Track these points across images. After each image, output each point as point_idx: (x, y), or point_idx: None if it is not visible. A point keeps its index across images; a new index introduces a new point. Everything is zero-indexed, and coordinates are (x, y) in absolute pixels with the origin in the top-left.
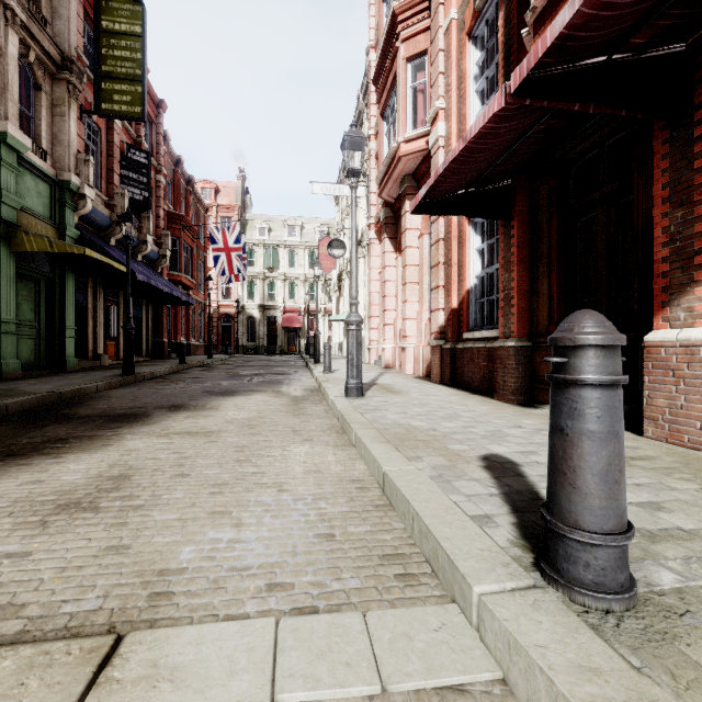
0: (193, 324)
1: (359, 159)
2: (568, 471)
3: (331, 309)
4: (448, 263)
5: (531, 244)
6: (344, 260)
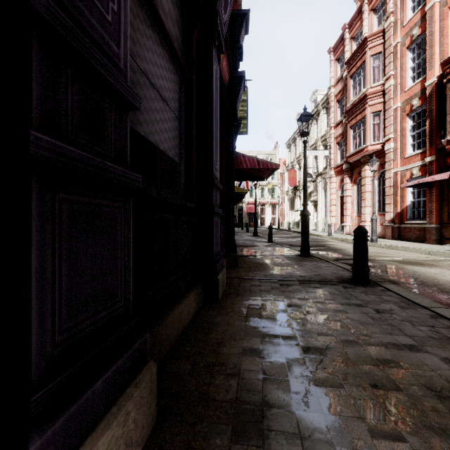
0: None
1: (314, 131)
2: None
3: (273, 202)
4: (395, 195)
5: (440, 195)
6: (301, 180)
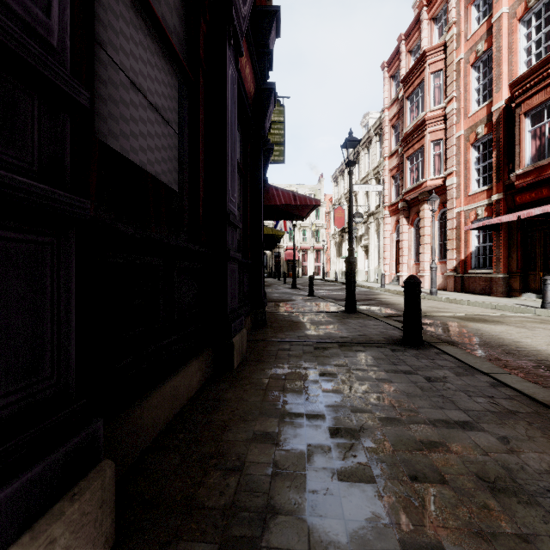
0: None
1: (365, 162)
2: (546, 295)
3: (318, 247)
4: (458, 239)
5: (508, 240)
6: None
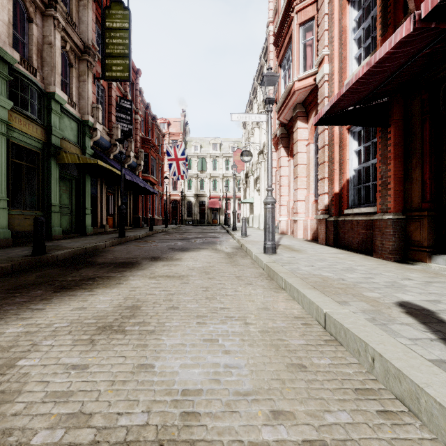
0: (156, 206)
1: (260, 97)
2: None
3: (239, 196)
4: (331, 161)
5: (405, 143)
6: (250, 164)
